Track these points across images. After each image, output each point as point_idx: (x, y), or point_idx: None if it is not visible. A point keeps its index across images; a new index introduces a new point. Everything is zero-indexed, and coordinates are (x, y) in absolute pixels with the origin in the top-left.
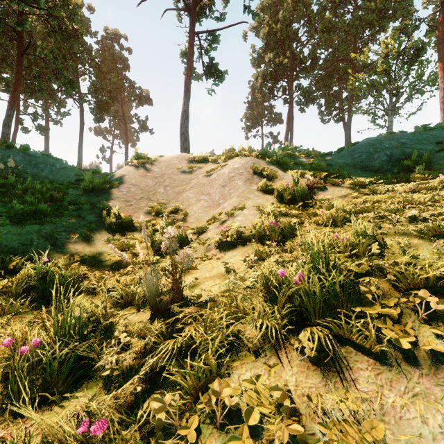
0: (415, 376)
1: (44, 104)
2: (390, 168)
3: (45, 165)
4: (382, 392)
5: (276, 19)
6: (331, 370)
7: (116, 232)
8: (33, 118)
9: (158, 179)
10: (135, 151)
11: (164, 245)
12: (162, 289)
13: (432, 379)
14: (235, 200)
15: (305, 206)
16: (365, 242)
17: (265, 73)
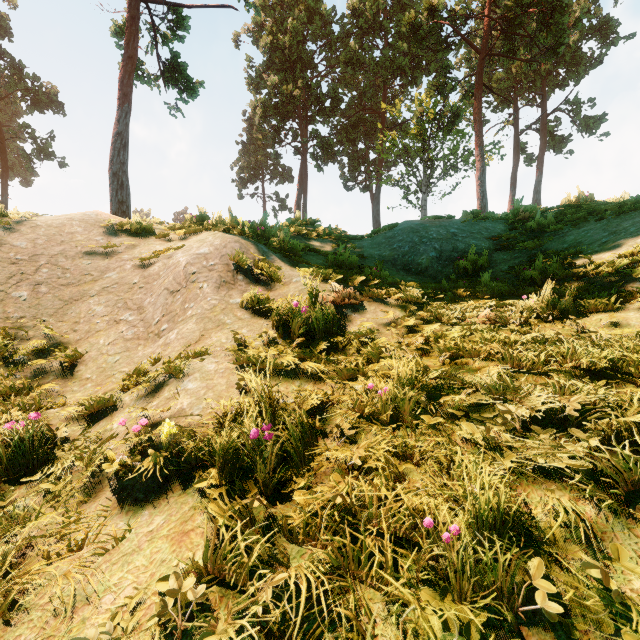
0: None
1: None
2: (441, 270)
3: None
4: None
5: (284, 27)
6: None
7: None
8: None
9: (20, 265)
10: None
11: None
12: None
13: None
14: (193, 327)
15: (331, 347)
16: (514, 562)
17: (267, 103)
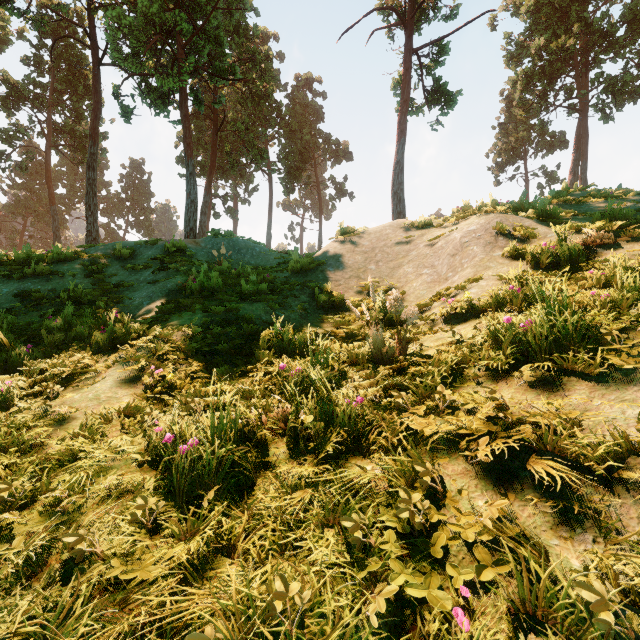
0: (630, 391)
1: (233, 183)
2: None
3: (246, 250)
4: (591, 400)
5: None
6: (547, 391)
7: (328, 311)
8: (224, 200)
9: (368, 254)
10: (340, 224)
11: (388, 306)
12: (386, 350)
13: None
14: (469, 271)
15: (575, 271)
16: (631, 297)
17: (530, 72)
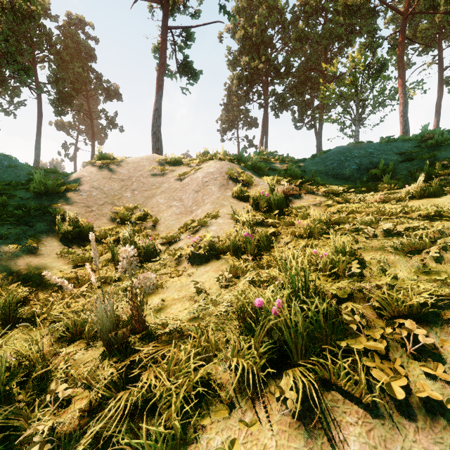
0: (410, 431)
1: None
2: (359, 177)
3: None
4: None
5: (251, 23)
6: (316, 427)
7: (71, 242)
8: None
9: (125, 182)
10: (99, 150)
11: (121, 266)
12: (120, 318)
13: (429, 434)
14: (209, 207)
15: (281, 215)
16: (345, 260)
17: (241, 76)
